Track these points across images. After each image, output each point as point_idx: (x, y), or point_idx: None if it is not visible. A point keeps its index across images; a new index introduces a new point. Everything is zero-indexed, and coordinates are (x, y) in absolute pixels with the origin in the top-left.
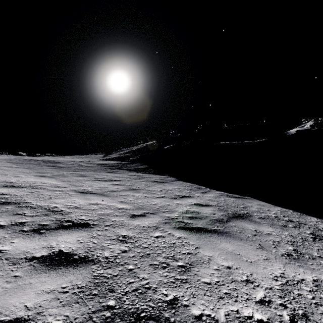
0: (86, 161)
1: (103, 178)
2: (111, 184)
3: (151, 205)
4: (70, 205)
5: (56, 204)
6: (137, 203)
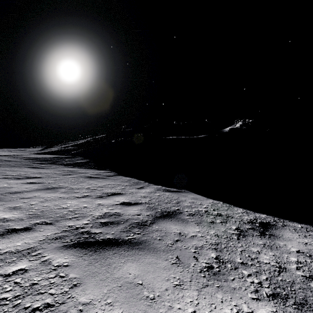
0: (12, 155)
1: (16, 176)
2: (22, 183)
3: (58, 209)
4: None
5: None
6: (37, 208)
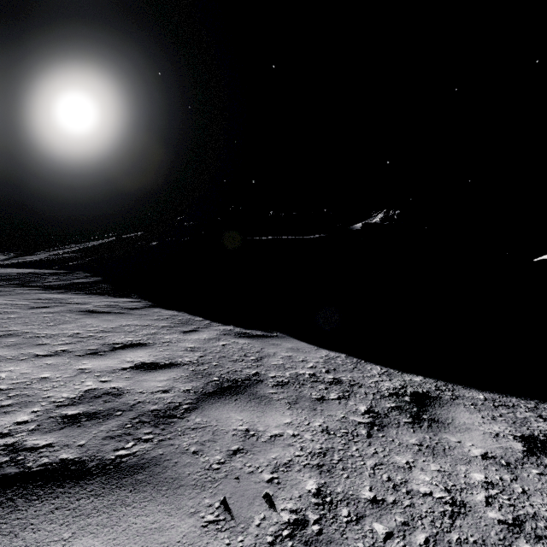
0: None
1: None
2: None
3: None
4: None
5: None
6: None
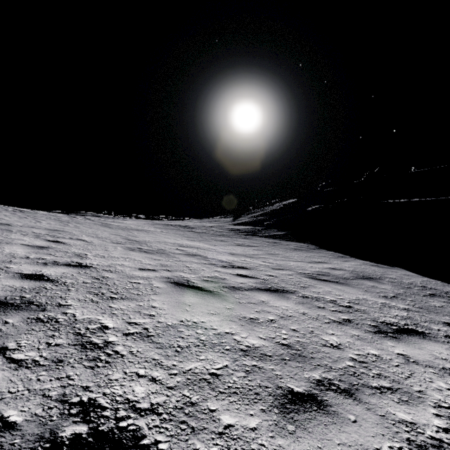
0: (216, 226)
1: (242, 244)
2: (251, 249)
3: (287, 265)
4: (230, 260)
5: (221, 258)
6: (275, 263)
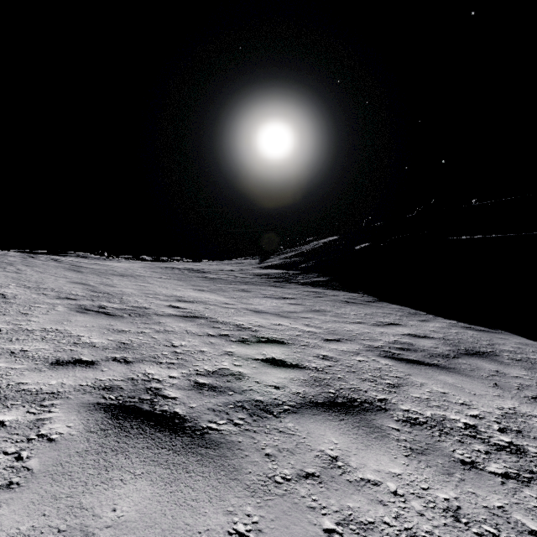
0: (237, 270)
1: (272, 295)
2: (285, 303)
3: (344, 330)
4: (254, 324)
5: (240, 322)
6: (326, 328)
